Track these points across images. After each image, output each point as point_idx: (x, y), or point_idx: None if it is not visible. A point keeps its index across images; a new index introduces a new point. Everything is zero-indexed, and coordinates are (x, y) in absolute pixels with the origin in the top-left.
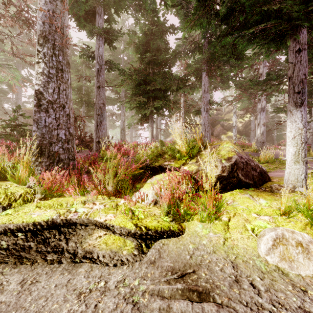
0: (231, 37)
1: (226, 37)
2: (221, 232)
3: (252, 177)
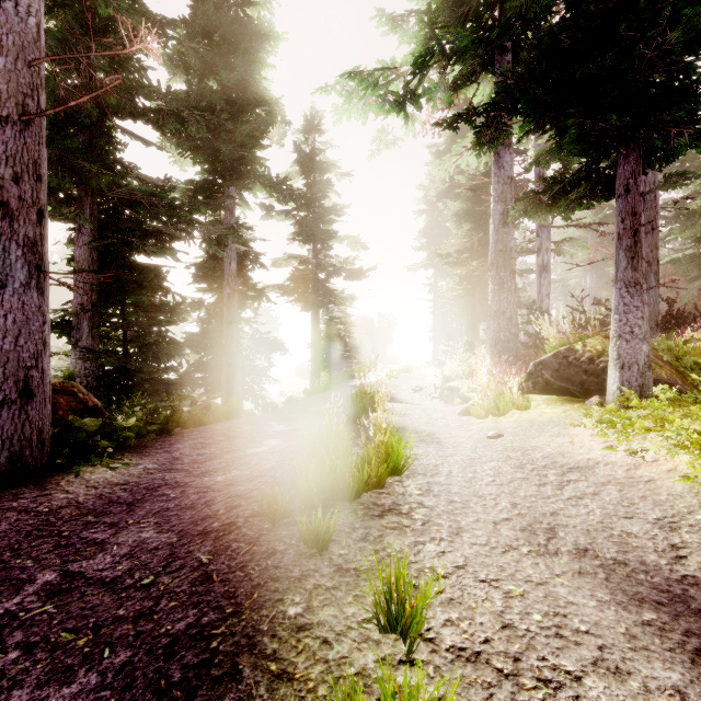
0: (566, 213)
1: (580, 203)
2: None
3: (579, 383)
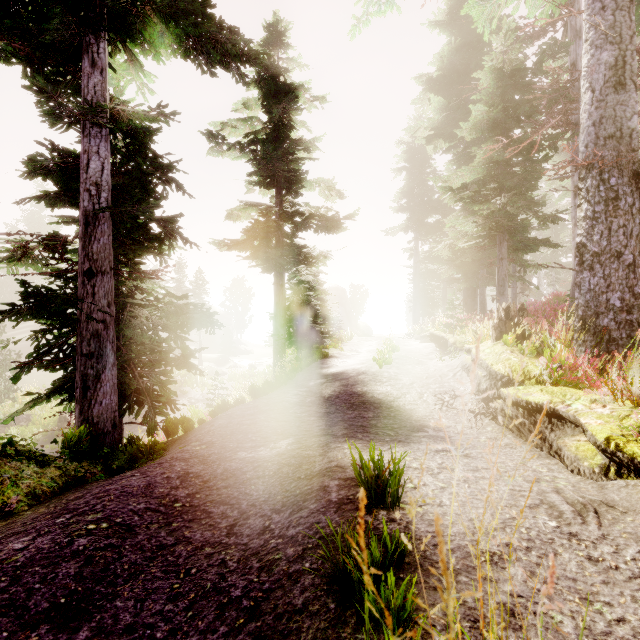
0: None
1: None
2: None
3: None
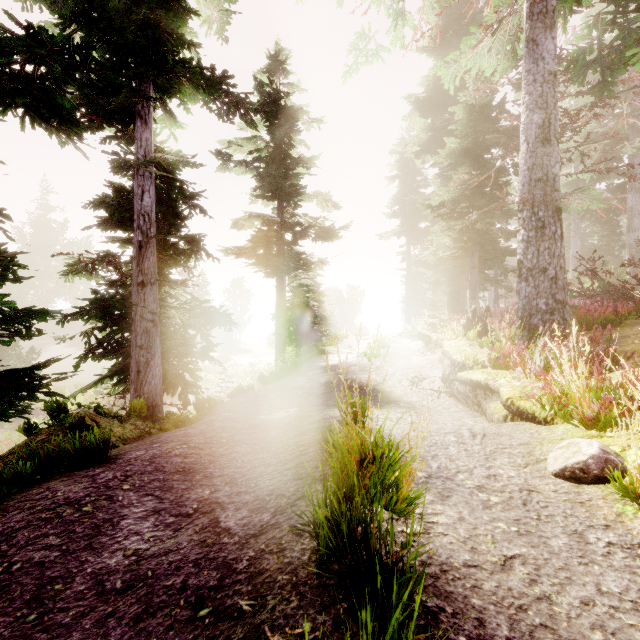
0: None
1: None
2: (571, 435)
3: None
